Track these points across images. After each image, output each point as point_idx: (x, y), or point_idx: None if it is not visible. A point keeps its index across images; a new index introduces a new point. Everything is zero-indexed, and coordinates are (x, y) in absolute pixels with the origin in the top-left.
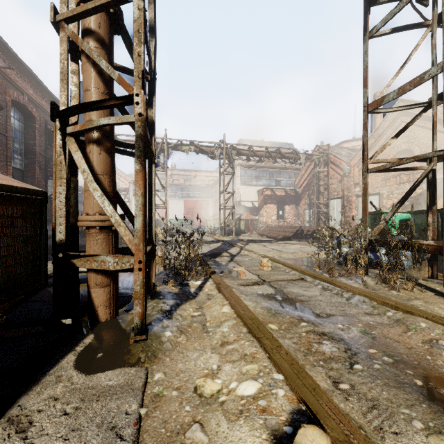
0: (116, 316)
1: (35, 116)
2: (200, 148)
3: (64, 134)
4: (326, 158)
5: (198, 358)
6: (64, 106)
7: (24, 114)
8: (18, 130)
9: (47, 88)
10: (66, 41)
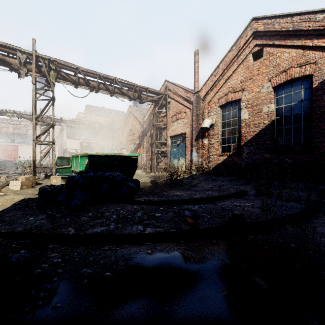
0: None
1: None
2: (22, 115)
3: None
4: (112, 127)
5: None
6: None
7: None
8: None
9: None
10: None
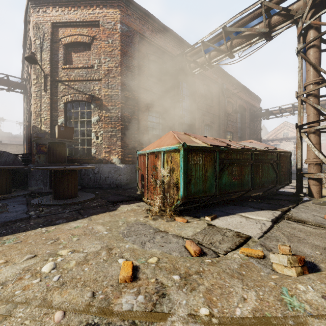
0: (321, 198)
1: (245, 108)
2: None
3: (300, 132)
4: None
5: None
6: (299, 123)
7: (241, 109)
8: (238, 117)
9: (251, 91)
10: (300, 100)
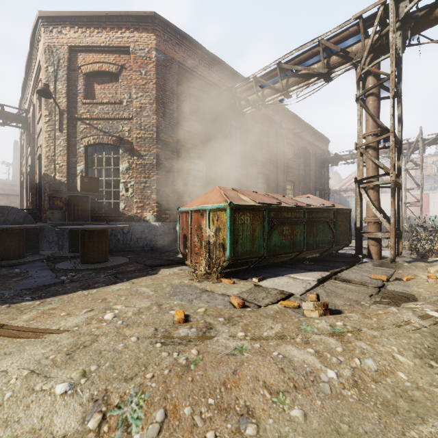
0: (380, 259)
1: (310, 151)
2: None
3: (359, 188)
4: None
5: (419, 272)
6: (358, 177)
7: (304, 152)
8: (301, 163)
9: (316, 130)
10: (359, 152)
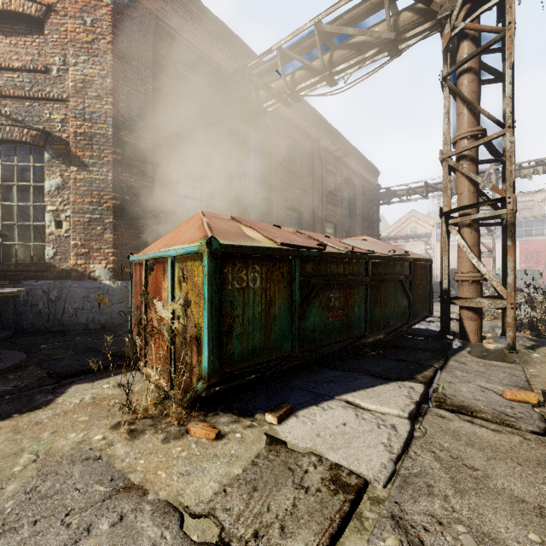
0: (481, 342)
1: (355, 184)
2: None
3: (447, 224)
4: None
5: None
6: (445, 207)
7: (348, 185)
8: (345, 199)
9: (364, 156)
10: (446, 167)
